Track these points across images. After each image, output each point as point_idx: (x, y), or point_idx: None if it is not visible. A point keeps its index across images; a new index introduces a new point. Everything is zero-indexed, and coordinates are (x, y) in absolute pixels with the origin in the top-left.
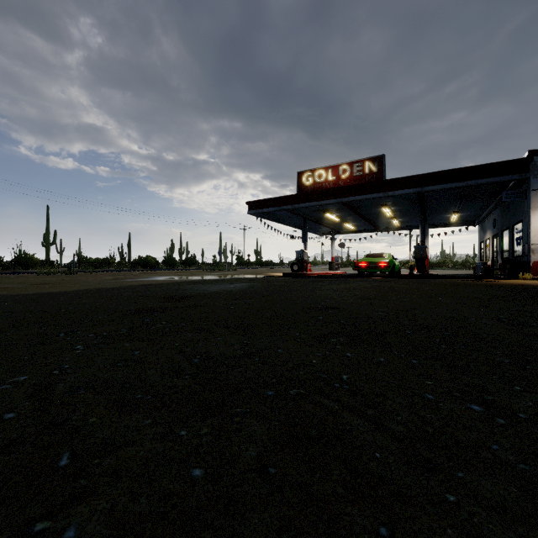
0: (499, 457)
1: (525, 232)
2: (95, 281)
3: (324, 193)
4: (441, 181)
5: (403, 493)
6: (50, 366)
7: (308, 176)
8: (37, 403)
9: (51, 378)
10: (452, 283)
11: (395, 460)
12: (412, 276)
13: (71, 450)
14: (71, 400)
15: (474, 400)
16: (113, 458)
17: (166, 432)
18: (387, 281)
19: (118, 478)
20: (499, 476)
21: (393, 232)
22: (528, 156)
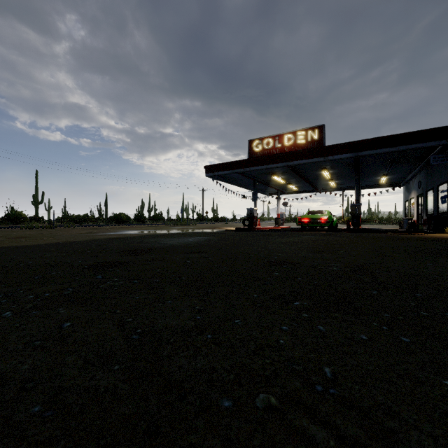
0: None
1: None
2: (69, 234)
3: (272, 158)
4: (375, 146)
5: None
6: None
7: (258, 144)
8: None
9: None
10: (388, 237)
11: None
12: (349, 231)
13: None
14: None
15: None
16: None
17: None
18: (328, 234)
19: None
20: None
21: (330, 192)
22: None
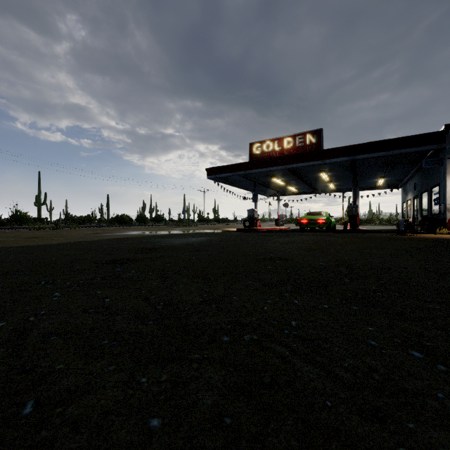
0: (446, 406)
1: (442, 194)
2: (77, 235)
3: (272, 161)
4: (371, 150)
5: (356, 445)
6: (28, 313)
7: (258, 147)
8: (11, 348)
9: (27, 324)
10: (380, 237)
11: (346, 409)
12: (346, 231)
13: (36, 398)
14: (42, 346)
15: (414, 346)
16: (75, 407)
17: (128, 379)
18: (324, 235)
19: (78, 429)
20: (449, 427)
21: (329, 194)
22: (444, 129)
